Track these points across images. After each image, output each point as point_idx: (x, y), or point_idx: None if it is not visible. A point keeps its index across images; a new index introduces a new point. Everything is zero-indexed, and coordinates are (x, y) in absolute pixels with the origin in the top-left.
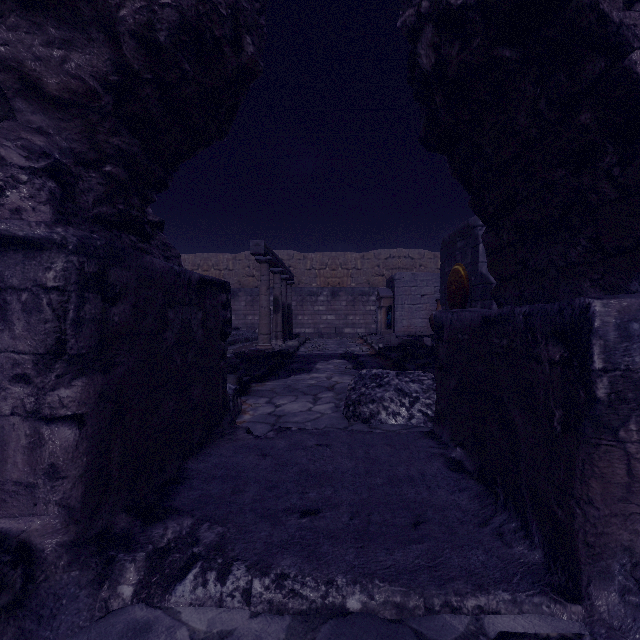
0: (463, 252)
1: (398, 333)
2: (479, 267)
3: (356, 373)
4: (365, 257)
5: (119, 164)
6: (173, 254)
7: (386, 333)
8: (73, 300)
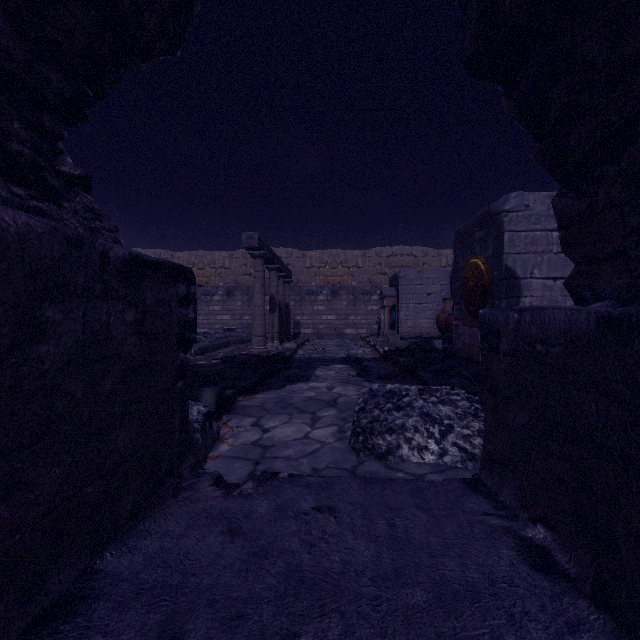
0: (483, 243)
1: (402, 334)
2: (504, 259)
3: (361, 382)
4: (366, 255)
5: None
6: (105, 226)
7: (390, 334)
8: None
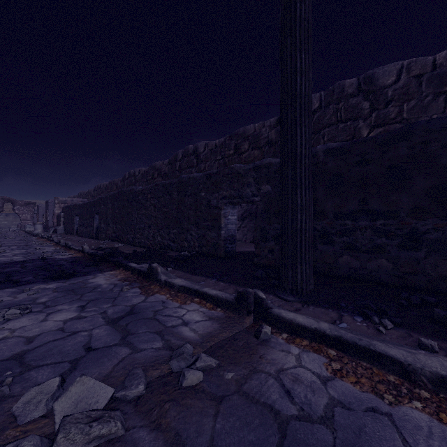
0: None
1: None
2: None
3: None
4: None
5: None
6: None
7: None
8: None
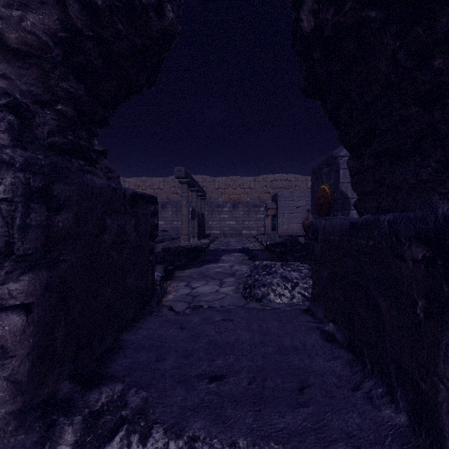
0: (328, 175)
1: (280, 234)
2: (340, 186)
3: (251, 263)
4: (256, 180)
5: (68, 104)
6: (114, 175)
7: (271, 234)
8: (19, 209)
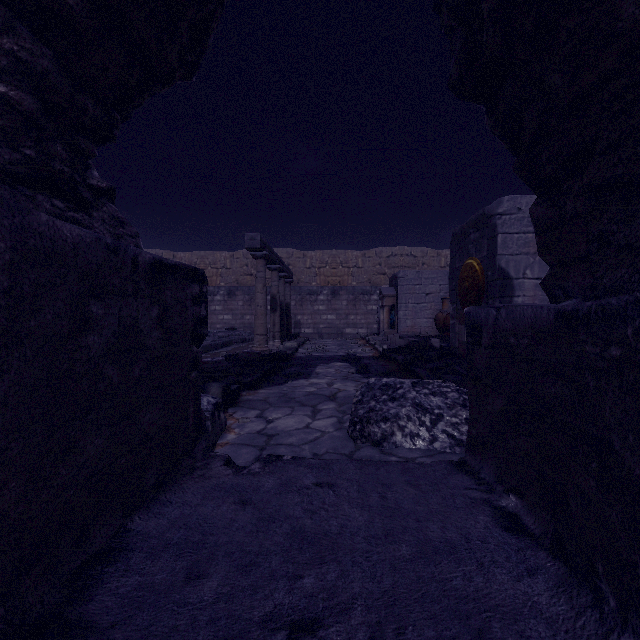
0: (477, 245)
1: (402, 333)
2: (497, 260)
3: (360, 378)
4: (366, 255)
5: (22, 86)
6: (128, 232)
7: (389, 333)
8: None
